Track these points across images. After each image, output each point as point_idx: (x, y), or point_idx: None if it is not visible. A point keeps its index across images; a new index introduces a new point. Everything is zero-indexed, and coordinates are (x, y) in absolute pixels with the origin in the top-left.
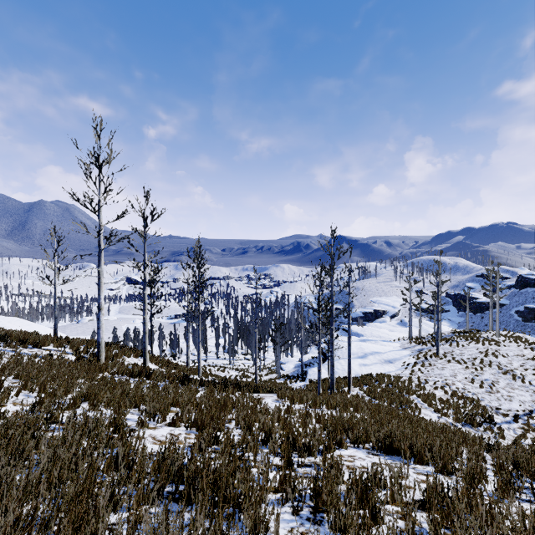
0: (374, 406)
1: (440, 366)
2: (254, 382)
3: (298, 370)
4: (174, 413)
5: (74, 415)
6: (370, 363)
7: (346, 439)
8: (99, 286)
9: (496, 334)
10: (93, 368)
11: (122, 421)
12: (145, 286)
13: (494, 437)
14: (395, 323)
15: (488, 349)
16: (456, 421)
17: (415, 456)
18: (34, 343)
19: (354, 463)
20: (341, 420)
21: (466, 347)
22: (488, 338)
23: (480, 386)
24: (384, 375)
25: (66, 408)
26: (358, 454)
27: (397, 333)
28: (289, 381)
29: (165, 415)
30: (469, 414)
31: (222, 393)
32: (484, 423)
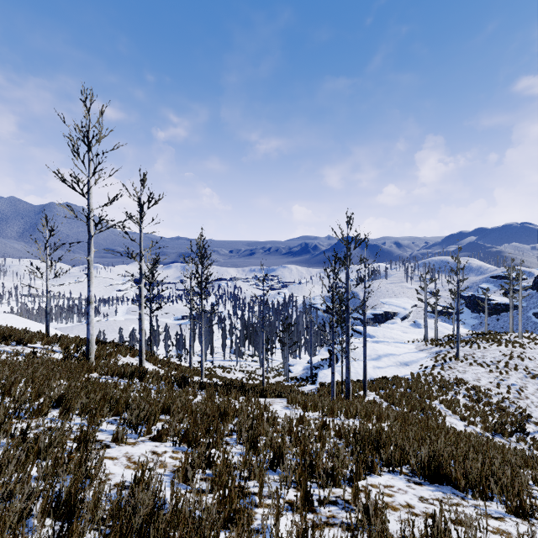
0: (399, 415)
1: (462, 369)
2: (261, 385)
3: (306, 373)
4: (164, 422)
5: (28, 427)
6: (385, 365)
7: (379, 462)
8: (89, 277)
9: (518, 336)
10: (79, 368)
11: (89, 436)
12: (141, 278)
13: (528, 449)
14: (408, 325)
15: (513, 352)
16: (485, 431)
17: (474, 488)
18: (19, 340)
19: (394, 498)
20: (368, 435)
21: (487, 349)
22: (510, 340)
23: (507, 391)
24: (401, 379)
25: (28, 416)
26: (395, 482)
27: (411, 335)
28: (298, 384)
29: (150, 426)
30: (498, 422)
31: (224, 398)
32: (515, 433)
